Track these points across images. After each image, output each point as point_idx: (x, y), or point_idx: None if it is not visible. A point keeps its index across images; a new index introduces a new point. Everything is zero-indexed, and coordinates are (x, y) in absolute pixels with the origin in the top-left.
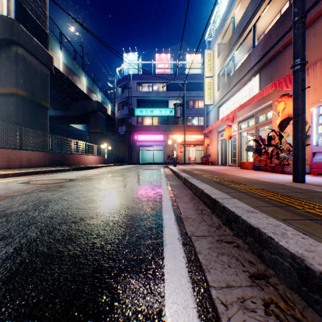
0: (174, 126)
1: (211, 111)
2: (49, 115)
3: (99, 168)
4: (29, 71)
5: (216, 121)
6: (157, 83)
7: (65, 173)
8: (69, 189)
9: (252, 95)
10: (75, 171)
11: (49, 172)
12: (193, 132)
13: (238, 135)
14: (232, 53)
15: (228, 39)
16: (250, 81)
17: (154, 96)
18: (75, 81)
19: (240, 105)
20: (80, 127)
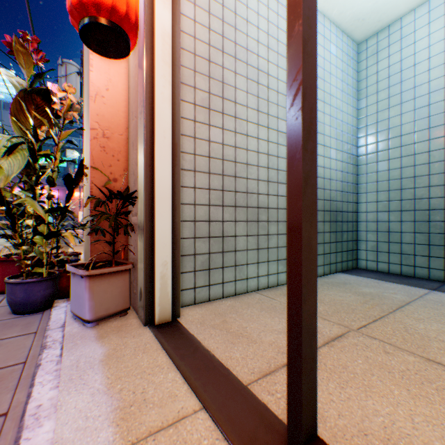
0: None
1: None
2: None
3: None
4: None
5: None
6: None
7: None
8: None
9: None
10: None
11: None
12: None
13: None
14: None
15: None
16: None
17: None
18: None
19: None
20: None
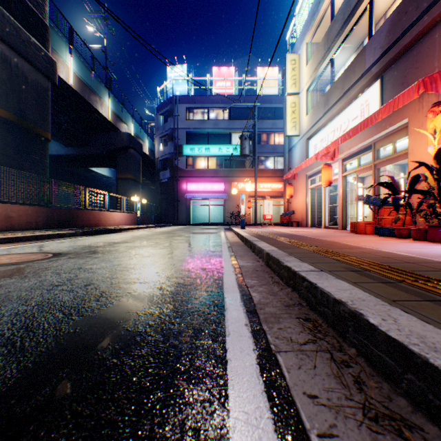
0: (240, 170)
1: (296, 146)
2: (58, 154)
3: (127, 231)
4: (15, 80)
5: (304, 159)
6: (215, 109)
7: (64, 240)
8: (19, 282)
9: (367, 114)
10: (84, 236)
11: (36, 238)
12: (268, 179)
13: (341, 180)
14: (332, 52)
15: (322, 36)
16: (364, 92)
17: (210, 127)
18: (93, 102)
19: (351, 129)
20: (106, 172)
